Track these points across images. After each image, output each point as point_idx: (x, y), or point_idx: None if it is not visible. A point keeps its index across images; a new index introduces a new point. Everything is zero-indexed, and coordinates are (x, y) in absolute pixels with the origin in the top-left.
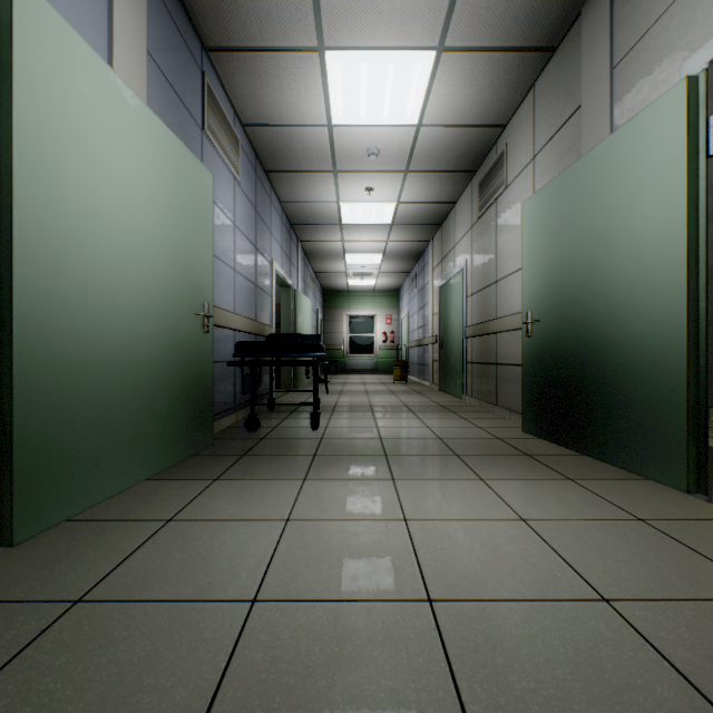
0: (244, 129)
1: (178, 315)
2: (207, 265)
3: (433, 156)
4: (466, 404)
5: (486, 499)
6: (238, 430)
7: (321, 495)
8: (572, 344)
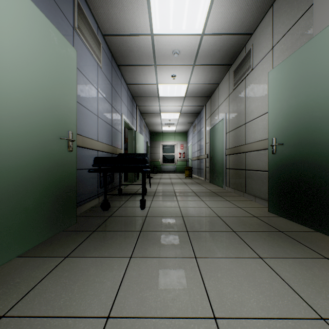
0: (104, 38)
1: (45, 138)
2: (71, 107)
3: (209, 55)
4: (226, 191)
5: (275, 284)
6: (97, 209)
7: (141, 277)
8: (310, 158)
